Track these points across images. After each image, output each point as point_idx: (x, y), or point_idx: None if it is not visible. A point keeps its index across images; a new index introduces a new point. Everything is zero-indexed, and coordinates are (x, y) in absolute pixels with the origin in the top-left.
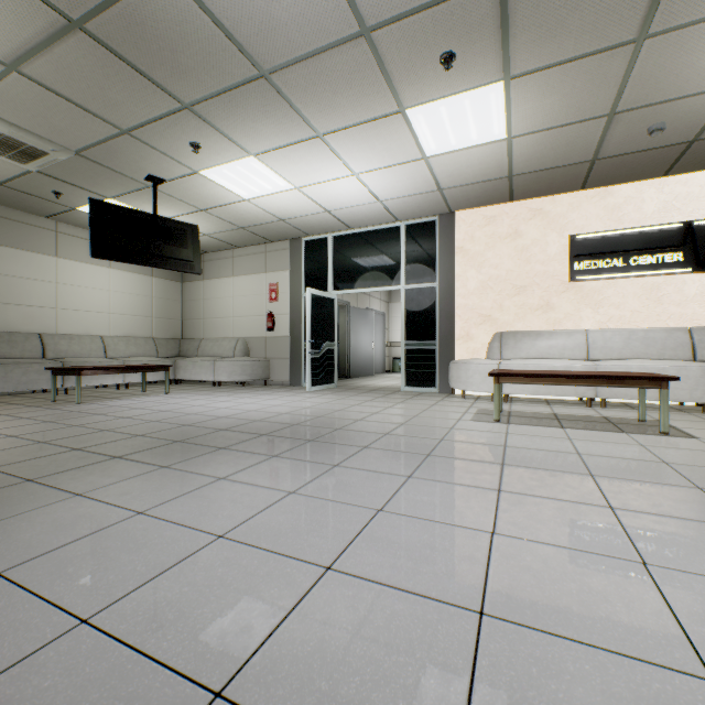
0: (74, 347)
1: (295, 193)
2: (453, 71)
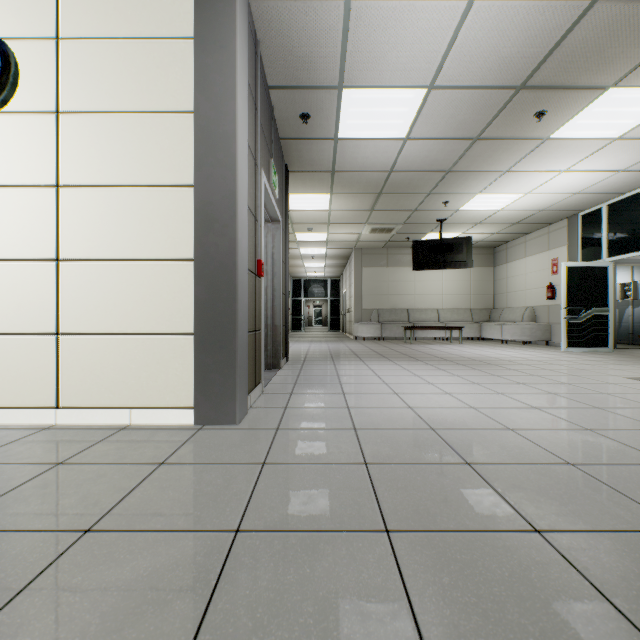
0: (422, 316)
1: (529, 196)
2: (553, 113)
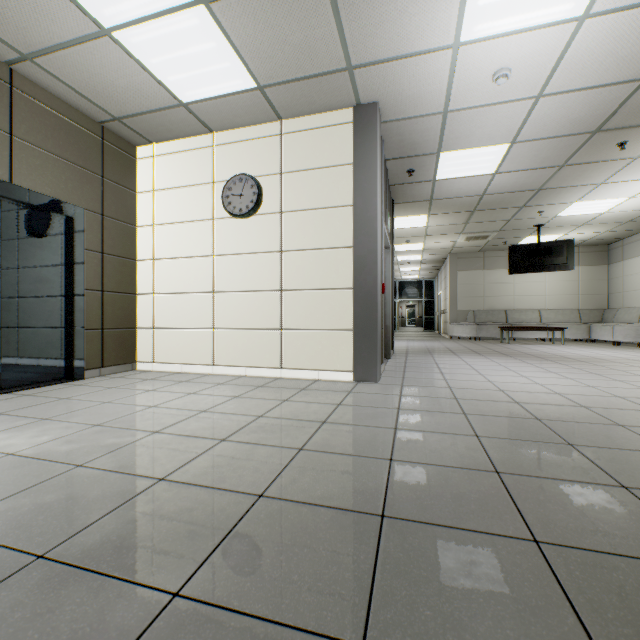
0: (521, 317)
1: (634, 199)
2: (635, 141)
